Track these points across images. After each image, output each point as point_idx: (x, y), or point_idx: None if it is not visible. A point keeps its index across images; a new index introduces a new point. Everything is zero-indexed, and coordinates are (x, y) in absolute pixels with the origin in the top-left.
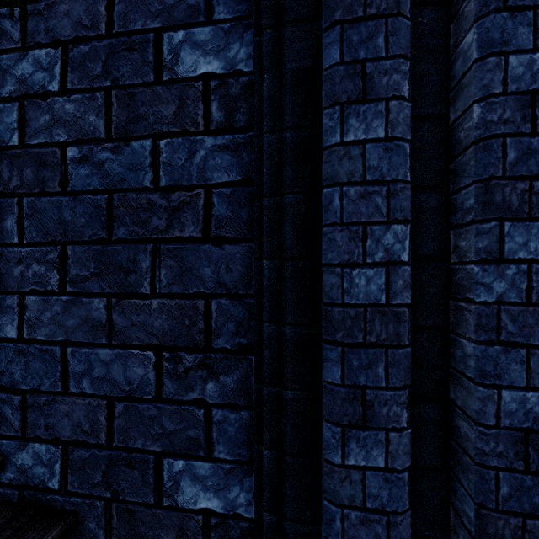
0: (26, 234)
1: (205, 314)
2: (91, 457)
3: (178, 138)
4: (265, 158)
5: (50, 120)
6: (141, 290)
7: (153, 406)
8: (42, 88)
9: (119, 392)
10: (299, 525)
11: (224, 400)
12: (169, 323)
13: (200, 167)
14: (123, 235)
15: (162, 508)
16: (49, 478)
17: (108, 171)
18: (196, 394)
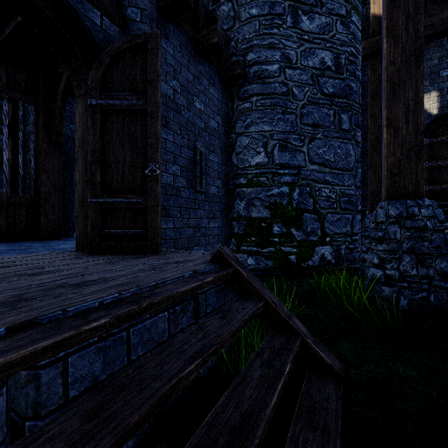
0: None
1: None
2: None
3: None
4: None
5: None
6: None
7: None
8: None
9: None
10: None
11: None
12: None
13: None
14: None
15: None
16: None
17: None
18: None
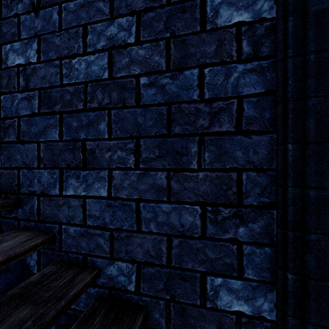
0: (113, 132)
1: (237, 182)
2: (156, 272)
3: (217, 66)
4: (290, 74)
5: (129, 61)
6: (191, 167)
7: (199, 241)
8: (123, 42)
9: (175, 231)
10: (321, 328)
11: (252, 239)
12: (211, 188)
13: (233, 84)
14: (178, 131)
15: (206, 308)
16: (128, 284)
17: (167, 91)
18: (231, 235)
